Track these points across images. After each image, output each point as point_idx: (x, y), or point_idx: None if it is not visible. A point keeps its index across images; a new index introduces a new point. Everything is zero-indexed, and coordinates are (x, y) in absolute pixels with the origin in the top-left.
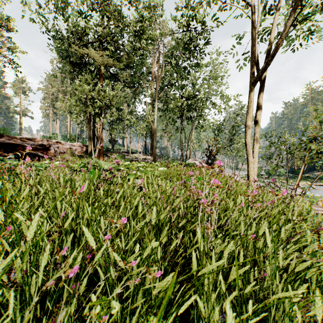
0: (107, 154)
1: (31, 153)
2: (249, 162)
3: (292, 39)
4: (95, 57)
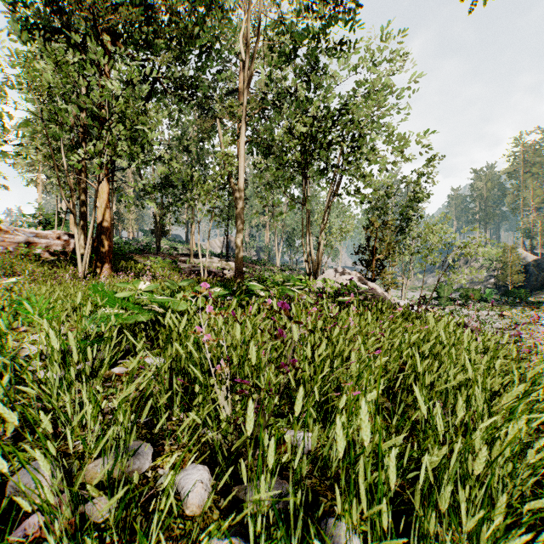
0: (137, 257)
1: None
2: None
3: None
4: None
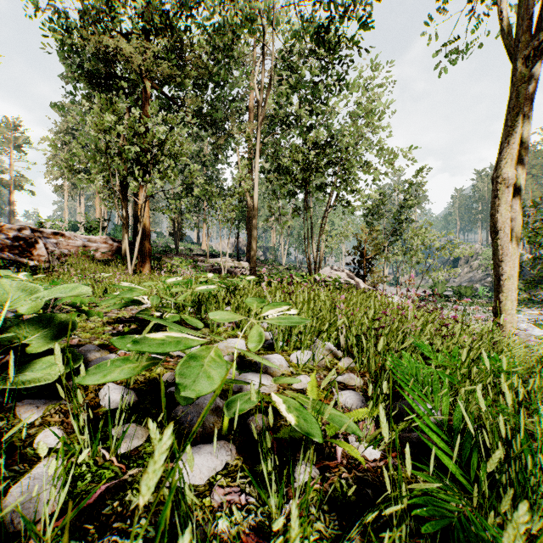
0: (163, 258)
1: None
2: (503, 278)
3: None
4: (130, 55)
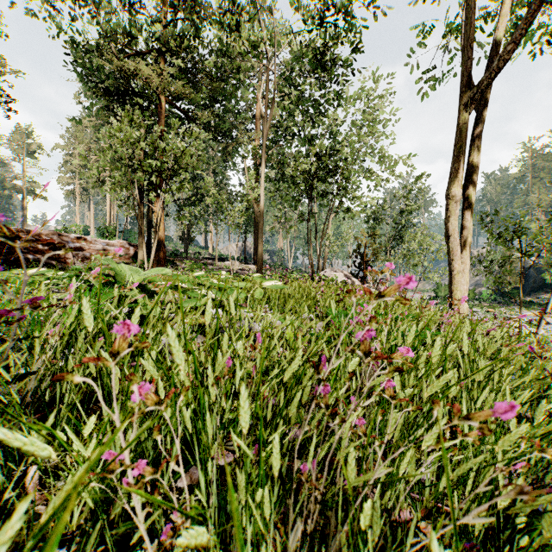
0: (174, 261)
1: (25, 258)
2: (454, 273)
3: (529, 31)
4: (148, 77)
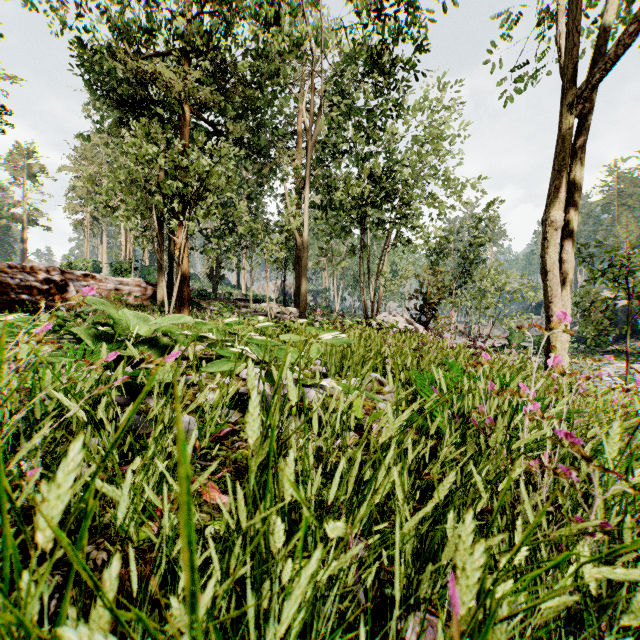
0: (201, 303)
1: (19, 300)
2: (553, 319)
3: None
4: (169, 81)
